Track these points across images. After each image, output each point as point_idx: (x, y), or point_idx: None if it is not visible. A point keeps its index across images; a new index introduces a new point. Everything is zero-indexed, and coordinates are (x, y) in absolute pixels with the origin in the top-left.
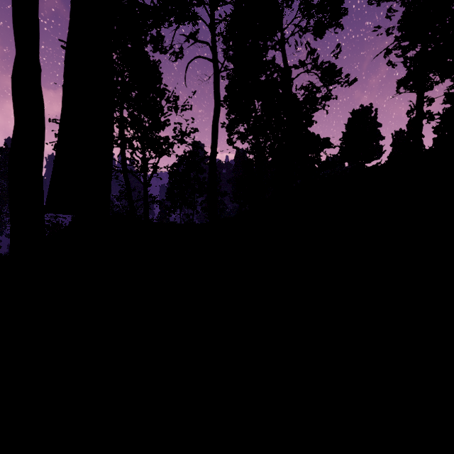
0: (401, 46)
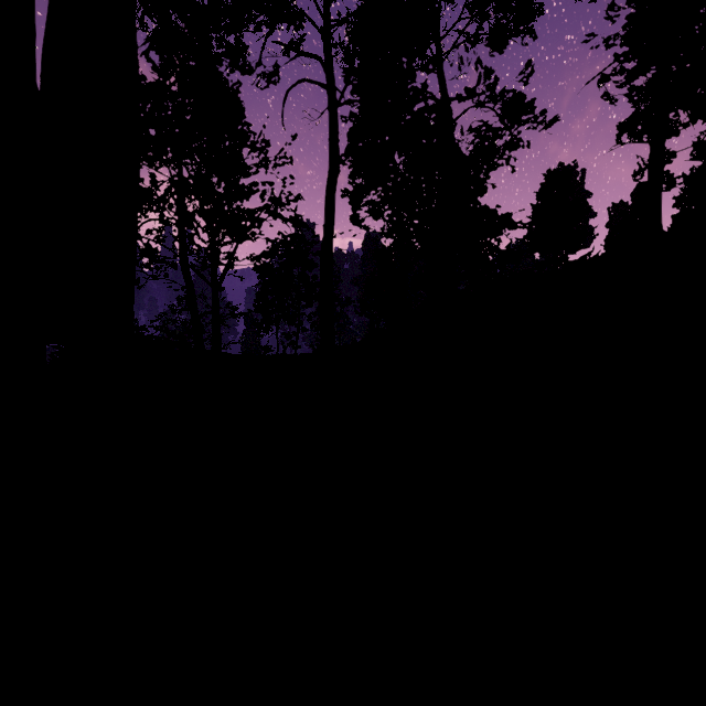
0: (625, 69)
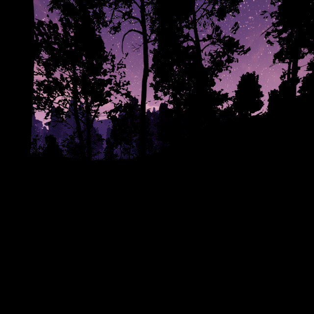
0: (277, 30)
